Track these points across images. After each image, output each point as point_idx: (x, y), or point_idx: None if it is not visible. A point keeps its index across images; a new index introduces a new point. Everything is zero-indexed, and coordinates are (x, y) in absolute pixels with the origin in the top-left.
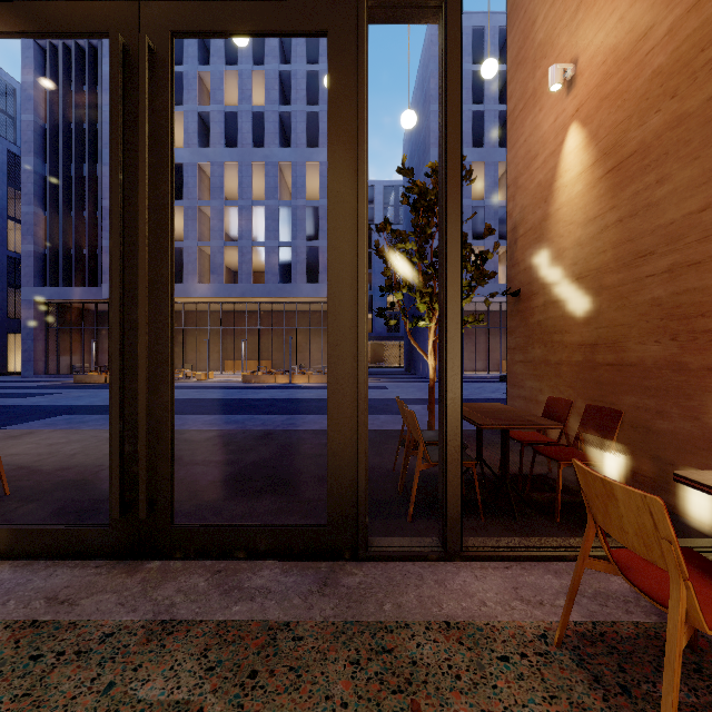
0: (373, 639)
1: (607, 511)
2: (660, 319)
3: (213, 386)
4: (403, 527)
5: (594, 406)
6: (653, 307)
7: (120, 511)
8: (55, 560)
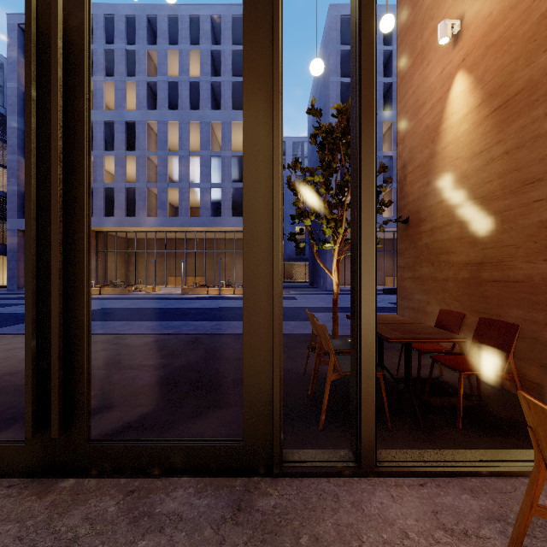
0: None
1: None
2: None
3: (158, 297)
4: (315, 436)
5: (488, 319)
6: (541, 229)
7: (33, 429)
8: None
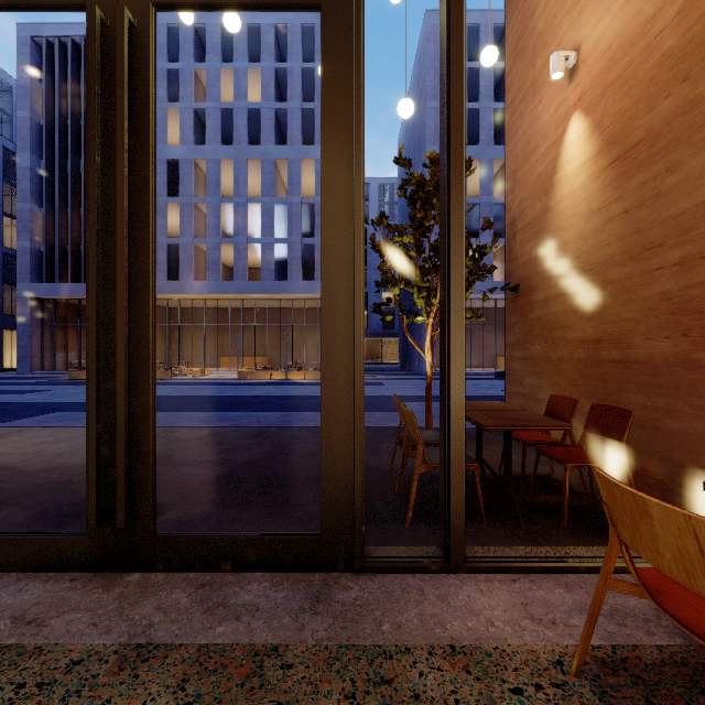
0: (370, 666)
1: (638, 529)
2: (670, 314)
3: (208, 383)
4: (401, 534)
5: (601, 405)
6: (663, 301)
7: (97, 519)
8: (27, 572)
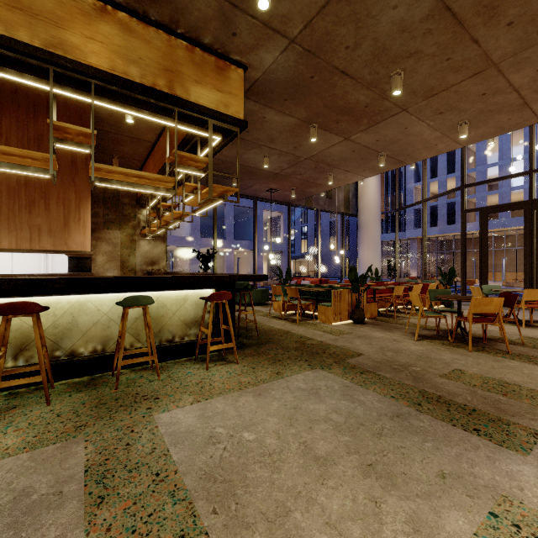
0: None
1: None
2: None
3: None
4: None
5: None
6: None
7: None
8: None
